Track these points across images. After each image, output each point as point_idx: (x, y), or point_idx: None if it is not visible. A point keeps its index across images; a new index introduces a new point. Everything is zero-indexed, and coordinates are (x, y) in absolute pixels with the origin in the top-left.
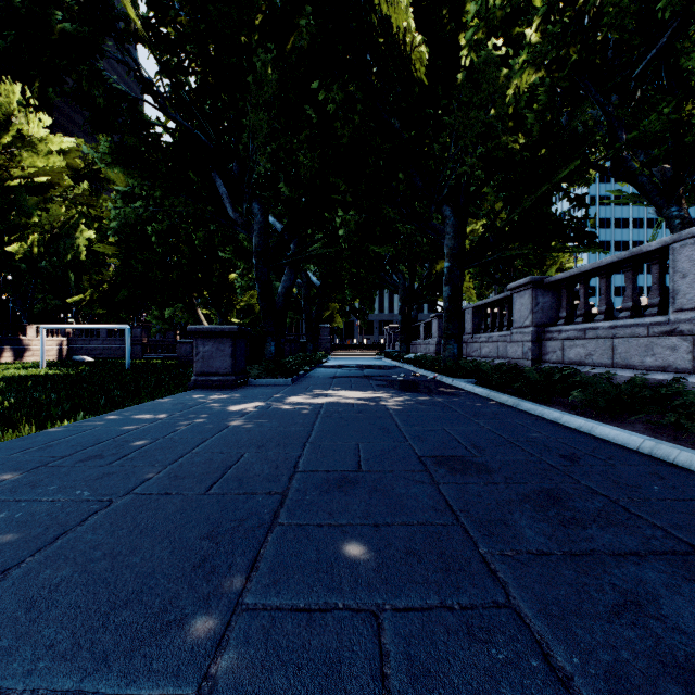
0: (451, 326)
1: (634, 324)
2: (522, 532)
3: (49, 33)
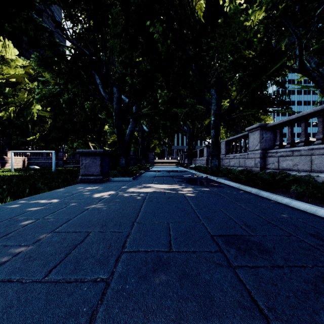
0: (214, 150)
1: None
2: None
3: None
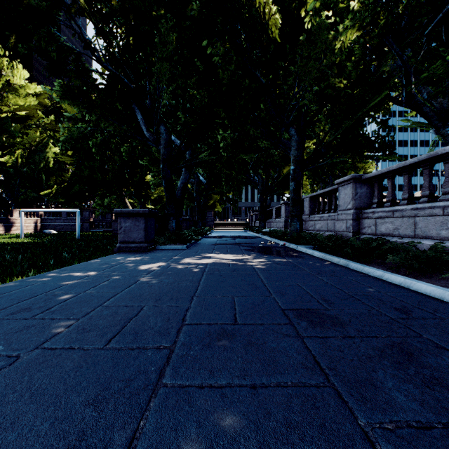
0: (295, 209)
1: (431, 206)
2: (393, 396)
3: (19, 7)
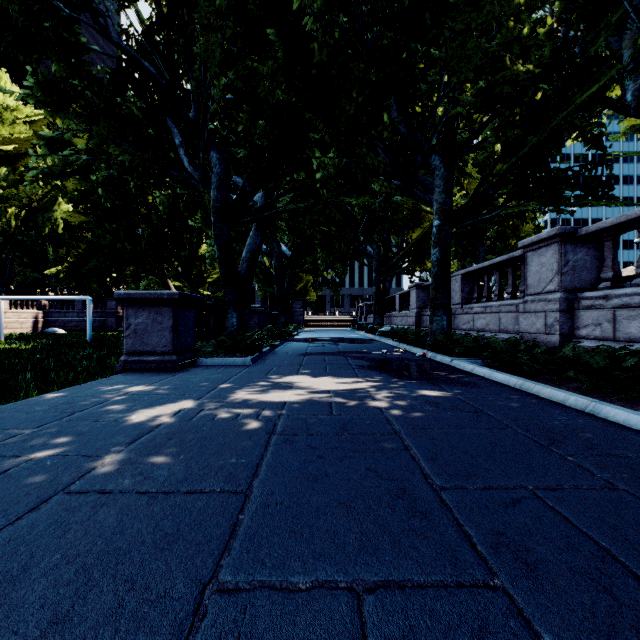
0: (439, 294)
1: None
2: None
3: None
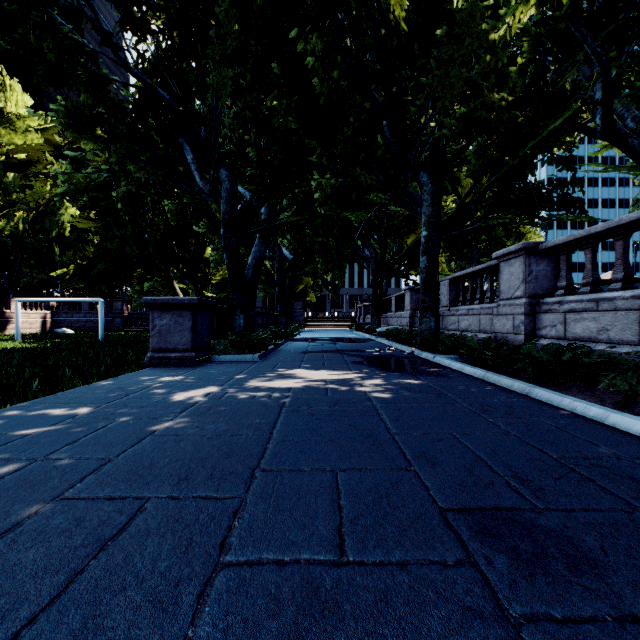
0: (428, 298)
1: None
2: None
3: None
